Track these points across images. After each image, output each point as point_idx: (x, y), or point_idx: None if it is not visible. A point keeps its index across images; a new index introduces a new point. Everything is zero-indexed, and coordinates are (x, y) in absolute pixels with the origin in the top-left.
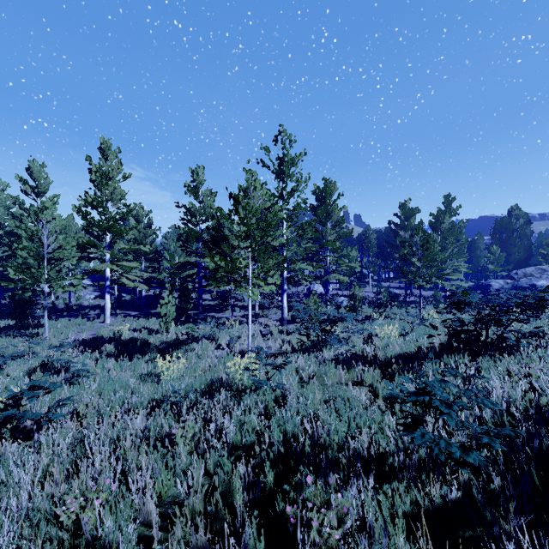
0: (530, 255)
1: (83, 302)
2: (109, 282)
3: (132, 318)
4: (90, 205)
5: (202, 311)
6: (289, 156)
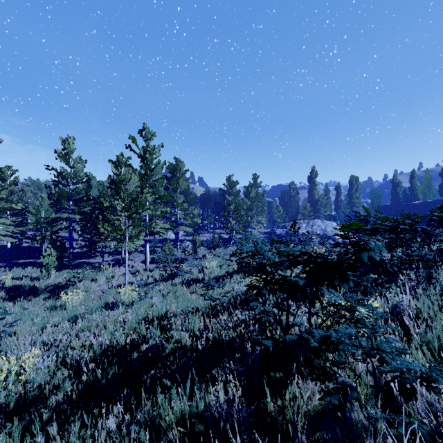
0: (298, 212)
1: None
2: None
3: (3, 269)
4: None
5: (72, 259)
6: (151, 147)
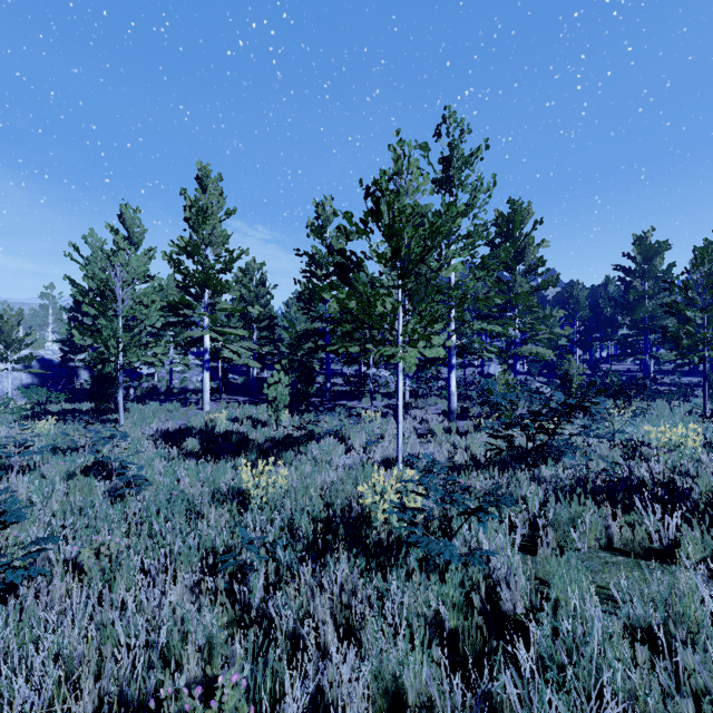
0: None
1: (188, 385)
2: (208, 355)
3: (237, 405)
4: (184, 252)
5: (329, 399)
6: (460, 153)
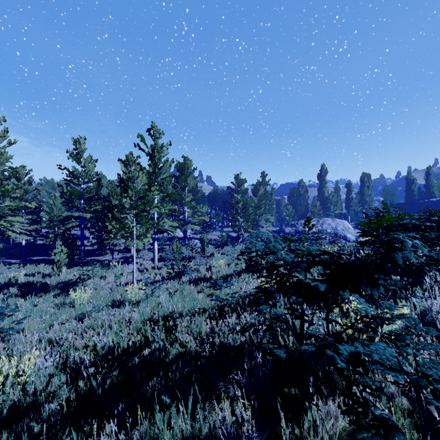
0: (307, 211)
1: None
2: None
3: (18, 265)
4: None
5: (83, 256)
6: (159, 145)
